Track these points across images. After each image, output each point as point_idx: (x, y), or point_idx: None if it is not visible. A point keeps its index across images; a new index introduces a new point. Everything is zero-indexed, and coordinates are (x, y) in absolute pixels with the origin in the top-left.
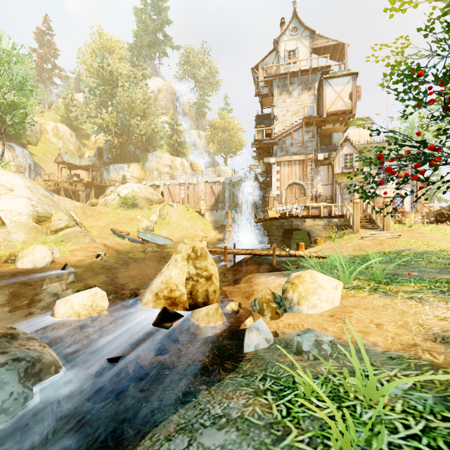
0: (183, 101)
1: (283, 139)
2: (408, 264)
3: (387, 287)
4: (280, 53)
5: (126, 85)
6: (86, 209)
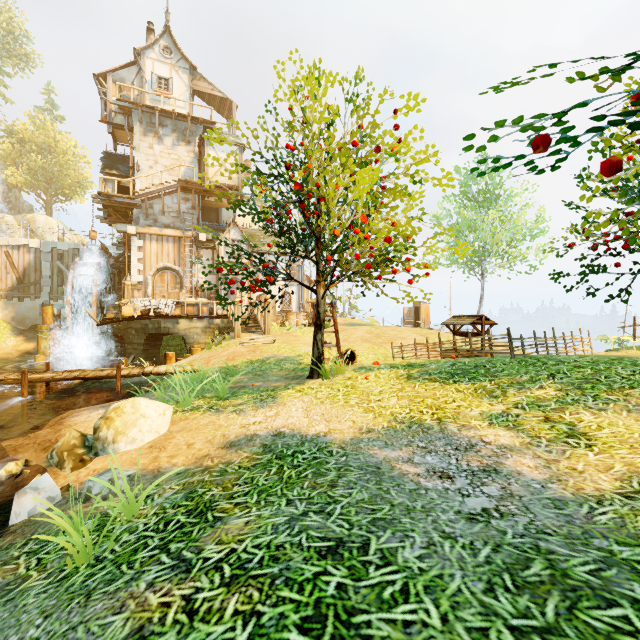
0: None
1: (150, 202)
2: (263, 373)
3: (224, 403)
4: (146, 74)
5: None
6: None
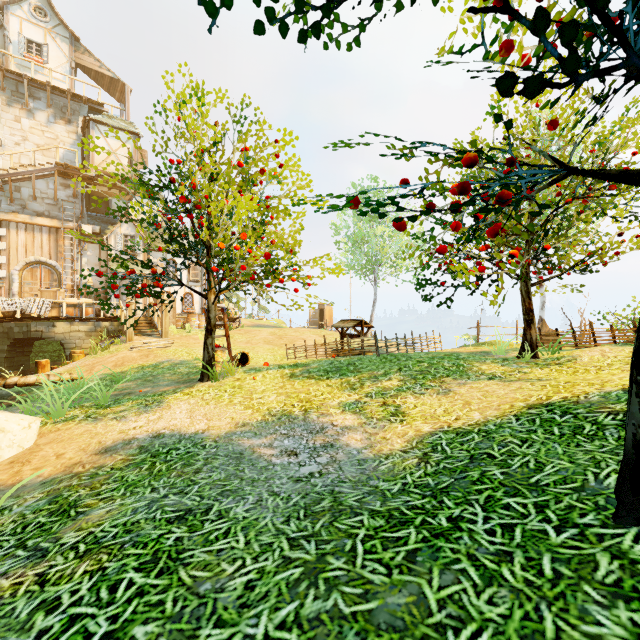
0: None
1: (16, 184)
2: (154, 378)
3: (104, 411)
4: (10, 33)
5: None
6: None
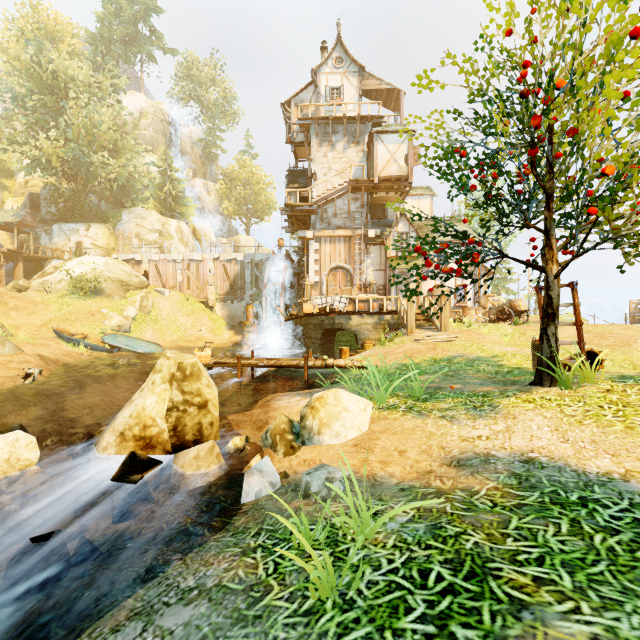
0: (181, 134)
1: (324, 207)
2: (456, 374)
3: (424, 404)
4: (321, 89)
5: (84, 99)
6: (5, 297)
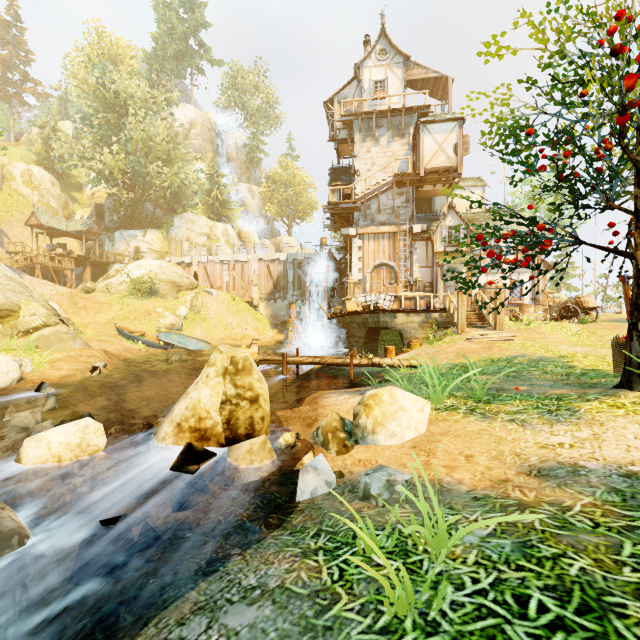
0: (227, 141)
1: (367, 203)
2: (518, 375)
3: (487, 406)
4: (364, 84)
5: (141, 114)
6: (76, 298)
